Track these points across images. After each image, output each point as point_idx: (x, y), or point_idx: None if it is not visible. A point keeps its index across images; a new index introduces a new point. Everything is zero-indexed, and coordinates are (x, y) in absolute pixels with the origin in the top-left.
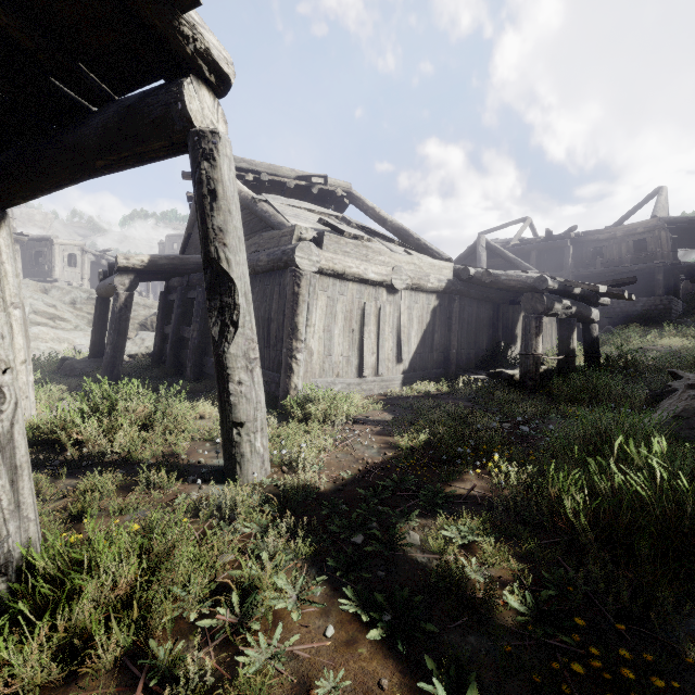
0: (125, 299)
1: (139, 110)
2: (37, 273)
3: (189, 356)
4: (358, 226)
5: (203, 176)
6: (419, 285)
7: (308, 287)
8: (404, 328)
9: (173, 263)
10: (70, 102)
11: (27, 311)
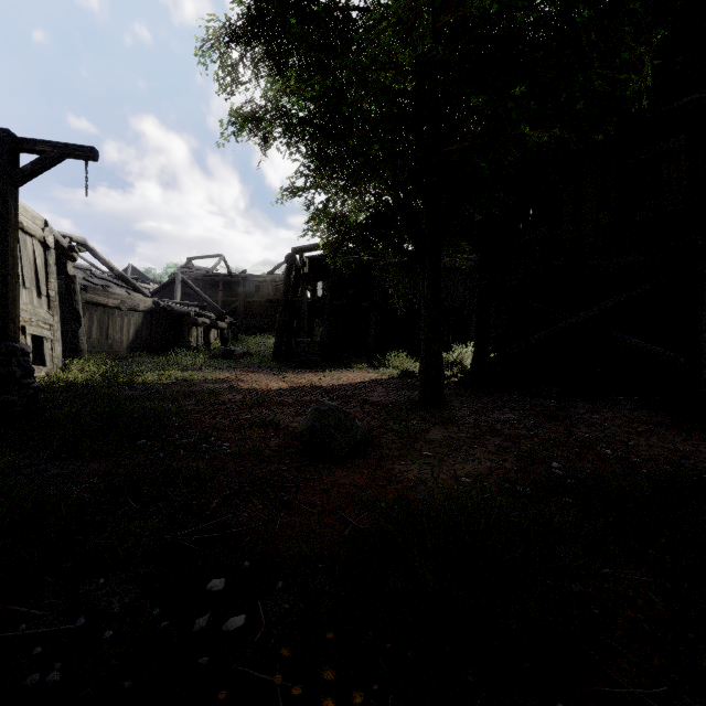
0: None
1: None
2: None
3: None
4: (101, 278)
5: (72, 287)
6: (135, 309)
7: (83, 309)
8: (127, 328)
9: None
10: None
11: None
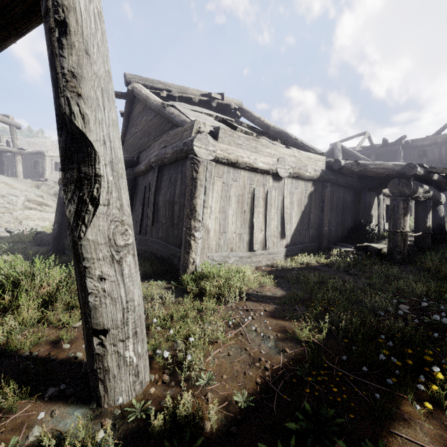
0: None
1: None
2: (35, 175)
3: None
4: (248, 126)
5: (49, 2)
6: (299, 173)
7: (205, 172)
8: (287, 209)
9: None
10: None
11: (23, 199)
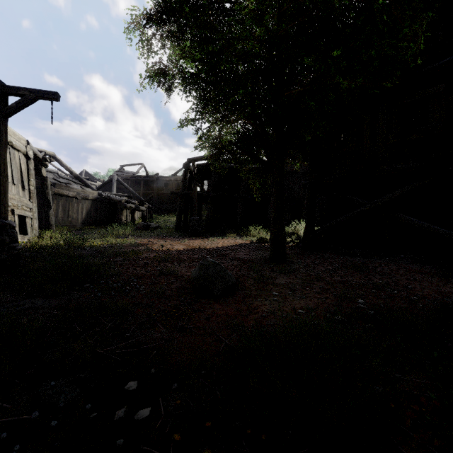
0: None
1: None
2: None
3: None
4: (64, 178)
5: (45, 184)
6: (86, 198)
7: (52, 198)
8: (81, 210)
9: None
10: None
11: None
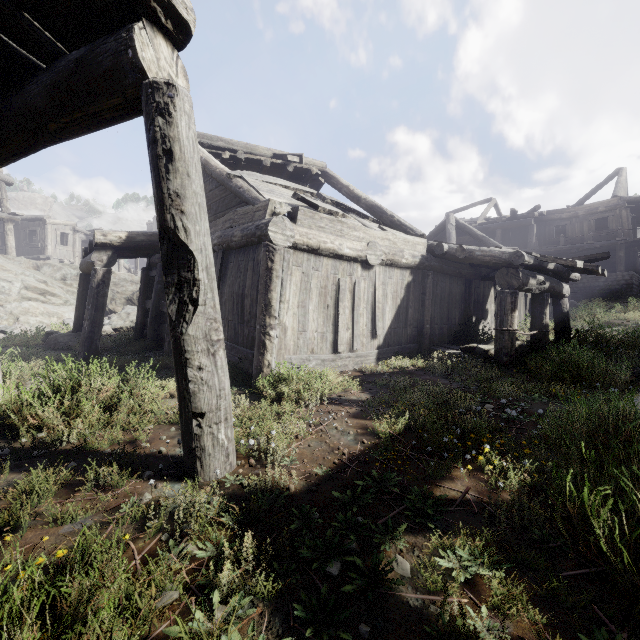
0: (102, 275)
1: (88, 62)
2: (31, 251)
3: (167, 331)
4: (333, 202)
5: (157, 134)
6: (394, 260)
7: (282, 262)
8: (379, 303)
9: (150, 239)
10: (19, 59)
11: (19, 286)
